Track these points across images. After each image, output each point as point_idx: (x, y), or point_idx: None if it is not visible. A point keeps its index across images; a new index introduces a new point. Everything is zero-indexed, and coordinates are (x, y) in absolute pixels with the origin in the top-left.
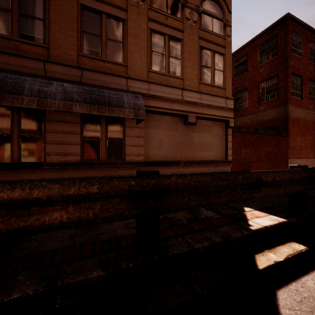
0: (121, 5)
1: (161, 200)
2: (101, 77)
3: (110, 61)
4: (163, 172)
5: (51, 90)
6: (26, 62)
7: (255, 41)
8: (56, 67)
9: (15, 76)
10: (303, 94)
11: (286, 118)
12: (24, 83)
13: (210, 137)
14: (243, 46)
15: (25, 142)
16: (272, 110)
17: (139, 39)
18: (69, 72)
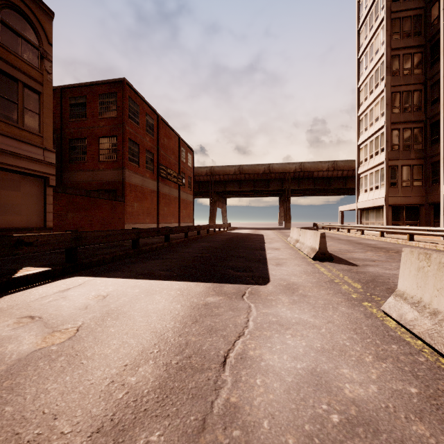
0: None
1: None
2: None
3: None
4: None
5: None
6: None
7: (95, 87)
8: None
9: None
10: (141, 162)
11: (123, 183)
12: None
13: (17, 196)
14: (81, 84)
15: None
16: (112, 171)
17: None
18: None
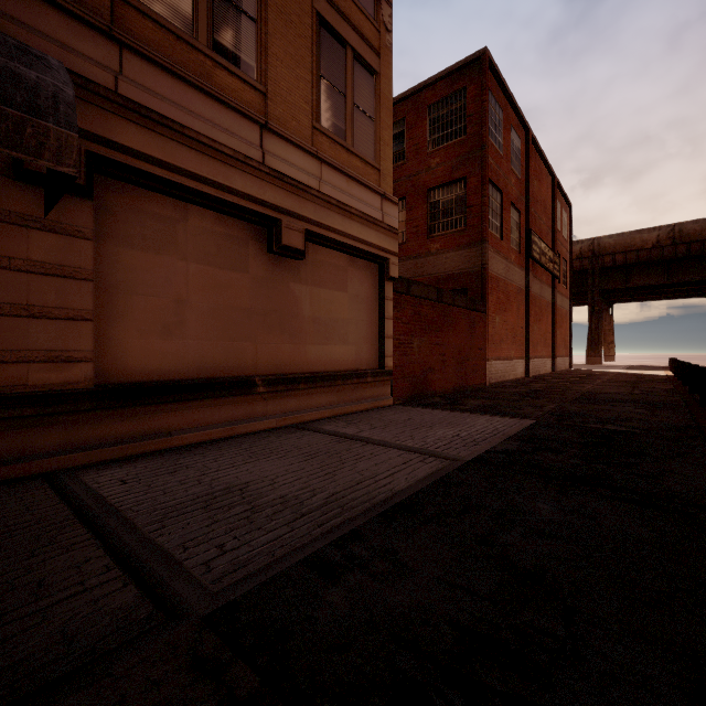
0: None
1: None
2: None
3: None
4: (189, 424)
5: None
6: None
7: (421, 94)
8: None
9: None
10: (504, 229)
11: (483, 273)
12: None
13: (343, 302)
14: (396, 99)
15: None
16: (455, 253)
17: None
18: None
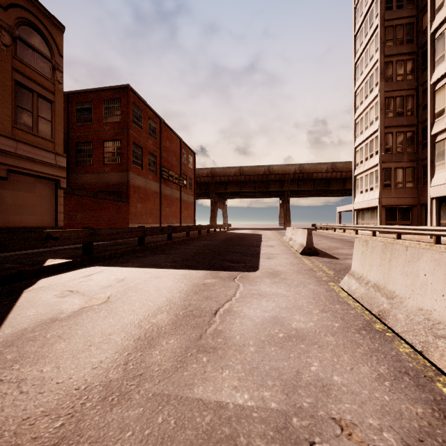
0: None
1: None
2: None
3: None
4: None
5: None
6: None
7: (100, 93)
8: None
9: None
10: (144, 164)
11: (128, 185)
12: None
13: (32, 197)
14: (87, 90)
15: None
16: (116, 173)
17: None
18: None
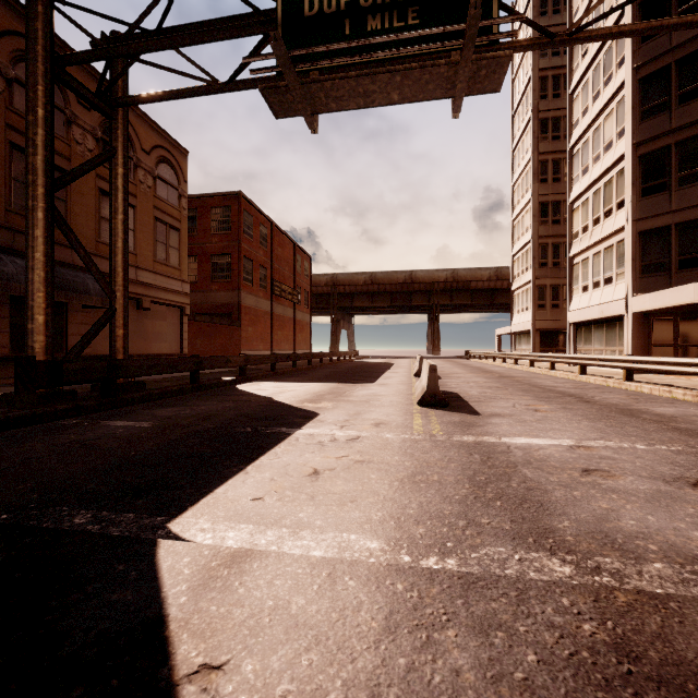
0: (64, 152)
1: (202, 365)
2: None
3: None
4: None
5: (12, 271)
6: None
7: (207, 199)
8: None
9: None
10: (255, 280)
11: (239, 306)
12: None
13: (165, 326)
14: (191, 196)
15: None
16: (226, 293)
17: (85, 198)
18: None
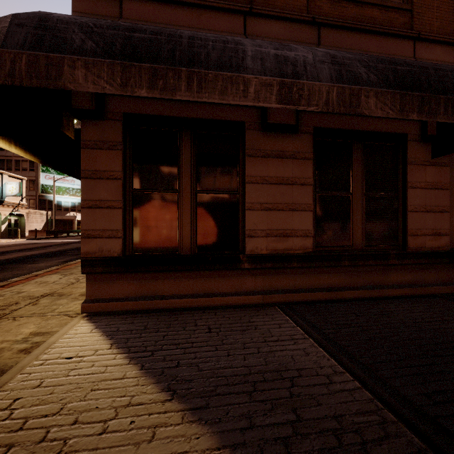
0: None
1: None
2: (358, 41)
3: (373, 3)
4: None
5: (304, 56)
6: (209, 19)
7: None
8: (268, 26)
9: (210, 34)
10: None
11: None
12: (241, 42)
13: None
14: None
15: (204, 207)
16: None
17: None
18: (292, 34)
